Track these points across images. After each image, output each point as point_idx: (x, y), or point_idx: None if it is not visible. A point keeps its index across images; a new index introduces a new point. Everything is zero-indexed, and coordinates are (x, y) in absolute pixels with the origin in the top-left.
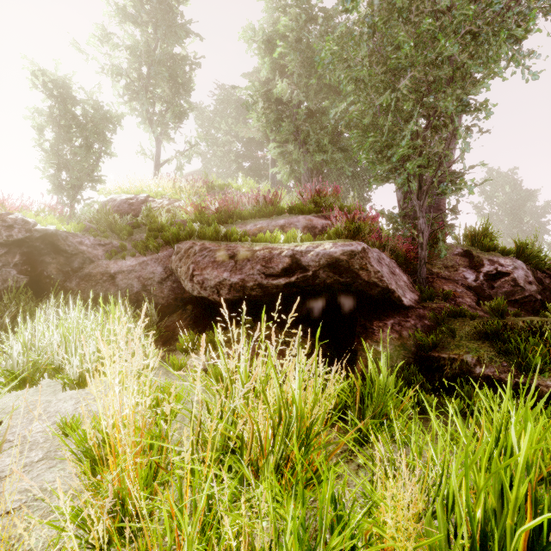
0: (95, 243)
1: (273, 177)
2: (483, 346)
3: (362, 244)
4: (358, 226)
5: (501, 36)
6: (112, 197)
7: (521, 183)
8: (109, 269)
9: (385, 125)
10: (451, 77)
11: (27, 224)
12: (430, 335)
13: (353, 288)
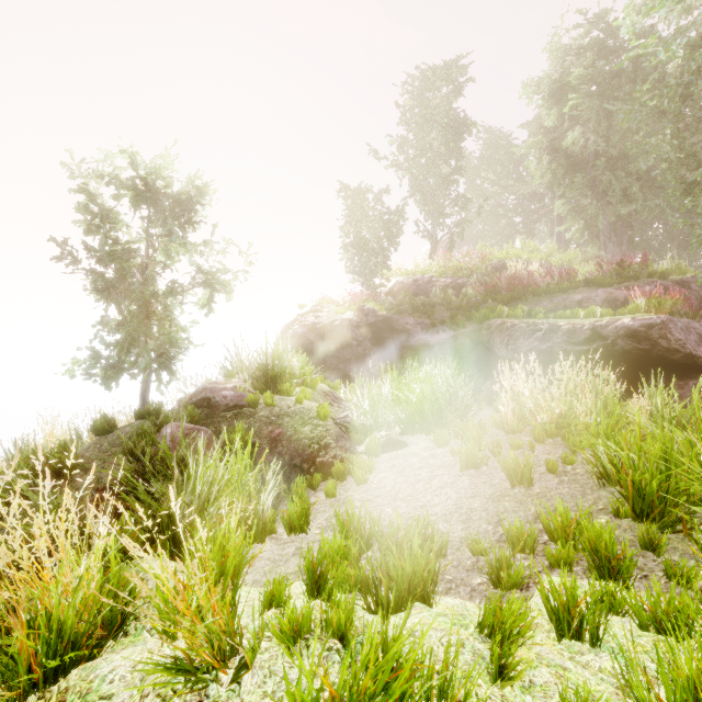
0: (415, 322)
1: (559, 234)
2: None
3: (662, 317)
4: (659, 302)
5: None
6: (397, 280)
7: None
8: (428, 342)
9: None
10: None
11: (374, 312)
12: None
13: (652, 354)
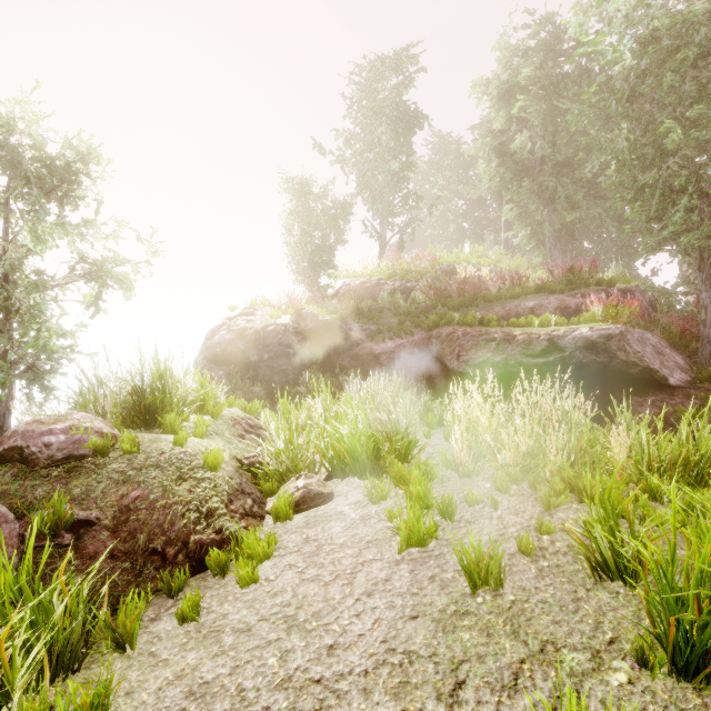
0: (359, 329)
1: (507, 240)
2: None
3: (620, 327)
4: (616, 311)
5: None
6: (344, 281)
7: None
8: (374, 351)
9: (655, 193)
10: None
11: (314, 316)
12: (698, 412)
13: (610, 367)
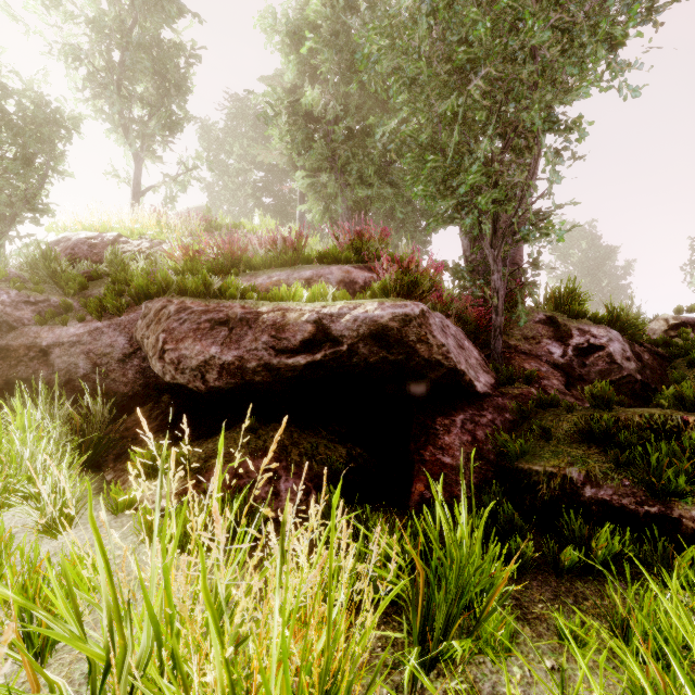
0: (20, 299)
1: (302, 218)
2: (591, 453)
3: (421, 304)
4: (414, 280)
5: (602, 27)
6: (65, 235)
7: (598, 239)
8: (40, 341)
9: (449, 145)
10: (535, 84)
11: None
12: (515, 435)
13: (407, 370)
